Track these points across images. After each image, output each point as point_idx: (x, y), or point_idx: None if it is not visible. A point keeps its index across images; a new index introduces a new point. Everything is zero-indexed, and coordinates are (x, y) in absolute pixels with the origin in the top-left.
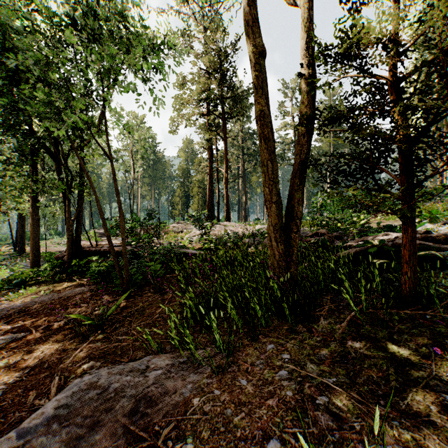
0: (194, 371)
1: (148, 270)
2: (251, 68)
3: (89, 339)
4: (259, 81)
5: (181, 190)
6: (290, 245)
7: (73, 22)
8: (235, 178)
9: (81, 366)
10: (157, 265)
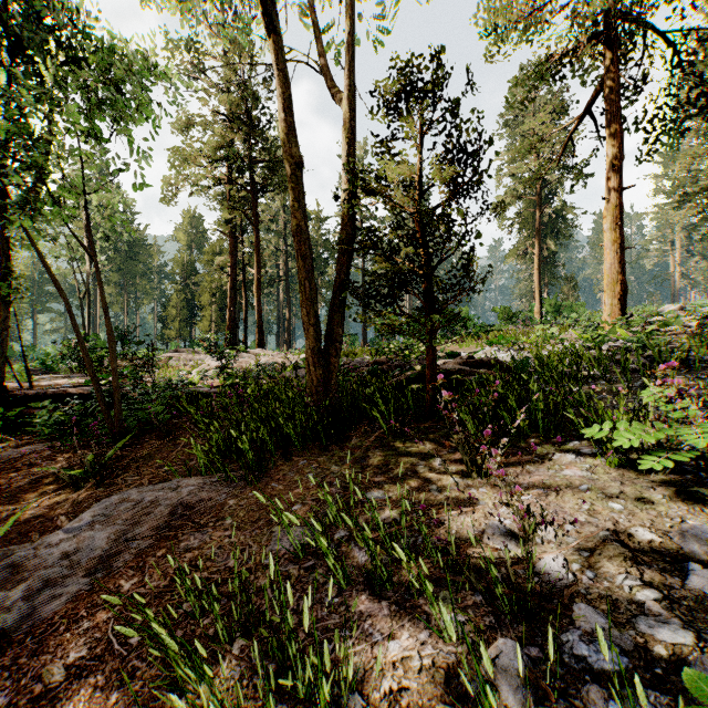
0: (227, 486)
1: (146, 414)
2: (287, 177)
3: (86, 487)
4: (296, 194)
5: (181, 297)
6: (329, 370)
7: (5, 27)
8: (273, 282)
9: (89, 506)
10: (159, 407)
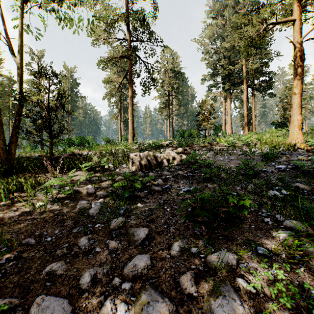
0: None
1: None
2: None
3: None
4: None
5: None
6: (11, 155)
7: None
8: None
9: None
10: None
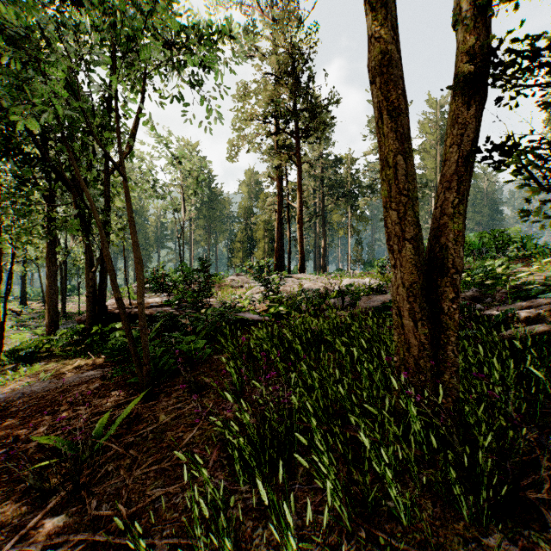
0: None
1: (186, 348)
2: None
3: (47, 506)
4: None
5: (243, 234)
6: (439, 325)
7: None
8: (311, 218)
9: None
10: (200, 341)
